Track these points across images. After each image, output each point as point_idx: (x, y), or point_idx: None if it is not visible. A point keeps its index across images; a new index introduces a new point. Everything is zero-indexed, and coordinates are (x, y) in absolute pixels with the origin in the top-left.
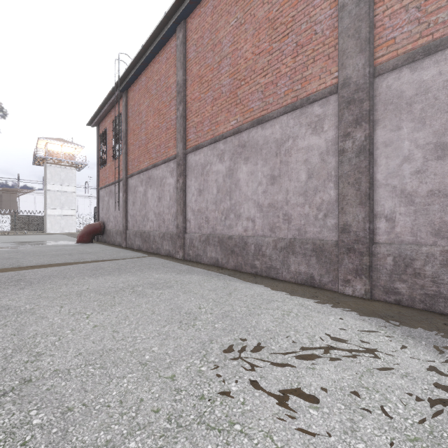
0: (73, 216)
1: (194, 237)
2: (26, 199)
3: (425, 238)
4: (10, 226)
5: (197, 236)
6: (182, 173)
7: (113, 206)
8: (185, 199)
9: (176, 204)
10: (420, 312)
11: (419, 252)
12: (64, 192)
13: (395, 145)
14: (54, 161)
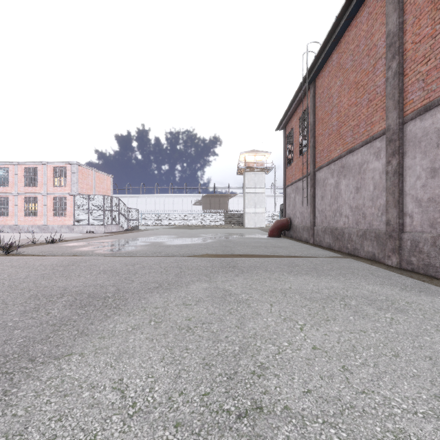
0: (262, 213)
1: (420, 239)
2: (233, 201)
3: None
4: (224, 221)
5: (428, 237)
6: (396, 151)
7: (299, 202)
8: (402, 186)
9: (386, 193)
10: None
11: None
12: (256, 193)
13: None
14: (250, 169)
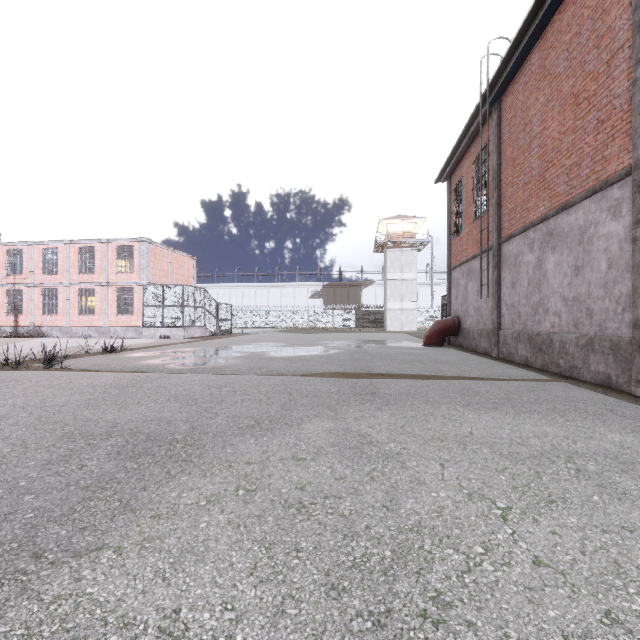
0: (413, 310)
1: None
2: (368, 293)
3: None
4: (355, 322)
5: None
6: None
7: (473, 292)
8: None
9: (632, 274)
10: None
11: None
12: (403, 280)
13: None
14: (394, 244)
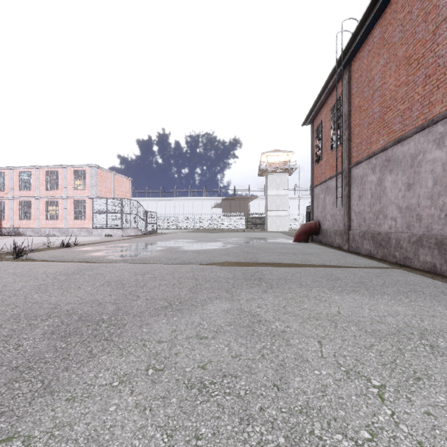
0: (285, 216)
1: None
2: (254, 204)
3: None
4: (244, 225)
5: None
6: None
7: (329, 203)
8: None
9: None
10: None
11: None
12: (278, 195)
13: None
14: (272, 170)
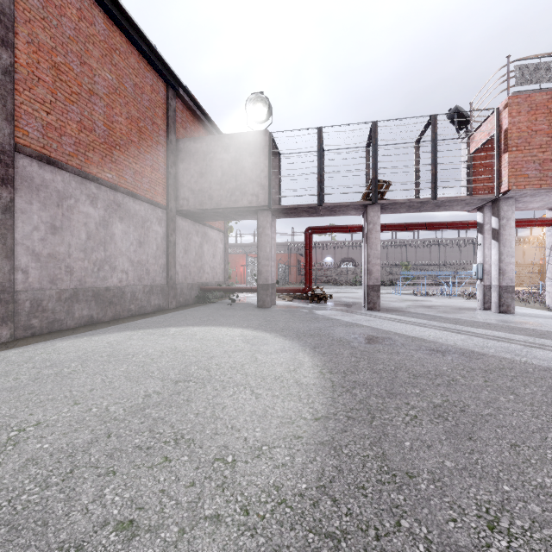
0: None
1: None
2: None
3: (47, 285)
4: None
5: None
6: None
7: None
8: None
9: None
10: (51, 334)
11: (46, 295)
12: None
13: (29, 215)
14: None
